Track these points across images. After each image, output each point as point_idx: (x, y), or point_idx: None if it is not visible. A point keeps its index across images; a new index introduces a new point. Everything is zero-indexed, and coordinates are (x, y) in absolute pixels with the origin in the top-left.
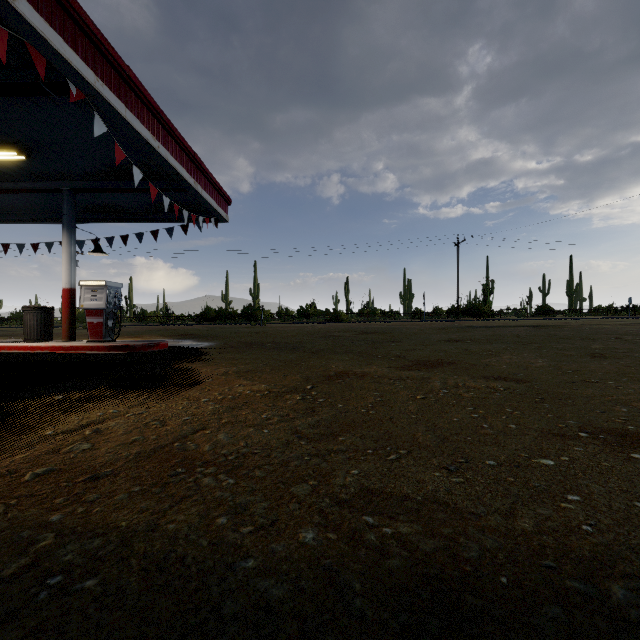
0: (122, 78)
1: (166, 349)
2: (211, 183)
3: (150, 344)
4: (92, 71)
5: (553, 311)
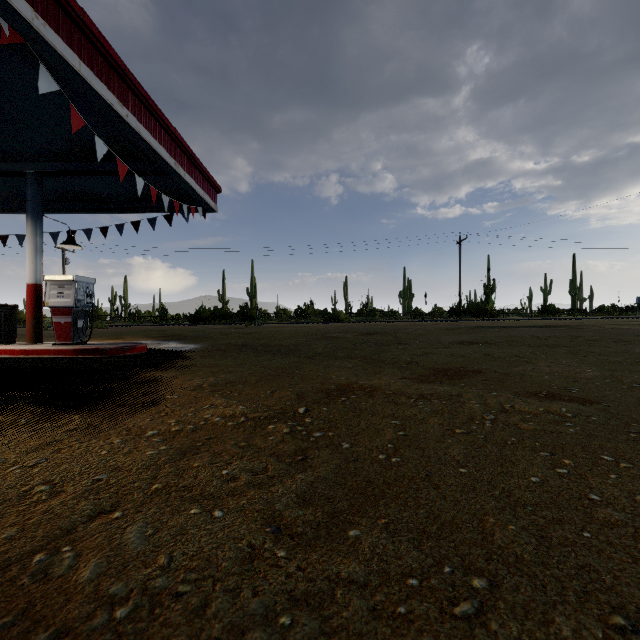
0: (74, 23)
1: (144, 352)
2: (196, 167)
3: (124, 347)
4: (28, 4)
5: (558, 311)
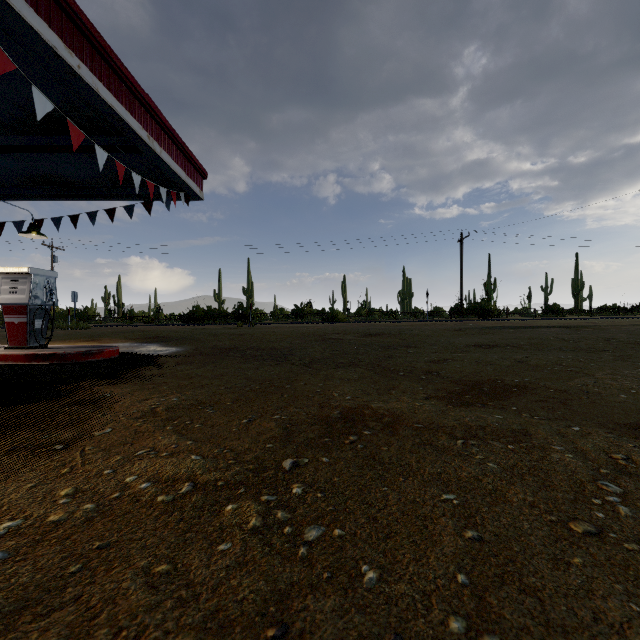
0: None
1: (114, 357)
2: (176, 145)
3: (88, 351)
4: None
5: (562, 310)
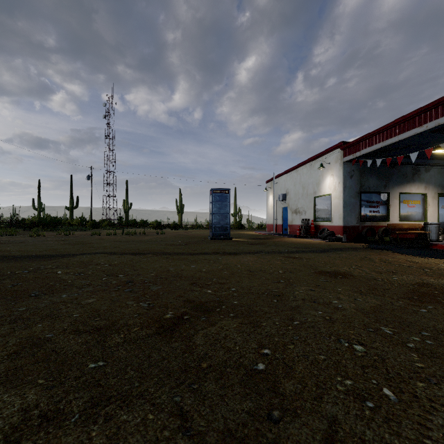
0: None
1: None
2: None
3: None
4: None
5: None
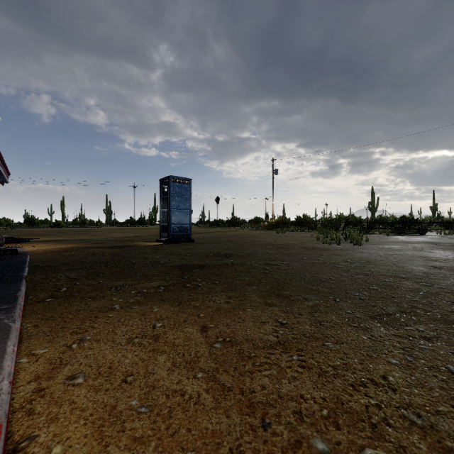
0: (1, 159)
1: None
2: (7, 172)
3: None
4: None
5: None
